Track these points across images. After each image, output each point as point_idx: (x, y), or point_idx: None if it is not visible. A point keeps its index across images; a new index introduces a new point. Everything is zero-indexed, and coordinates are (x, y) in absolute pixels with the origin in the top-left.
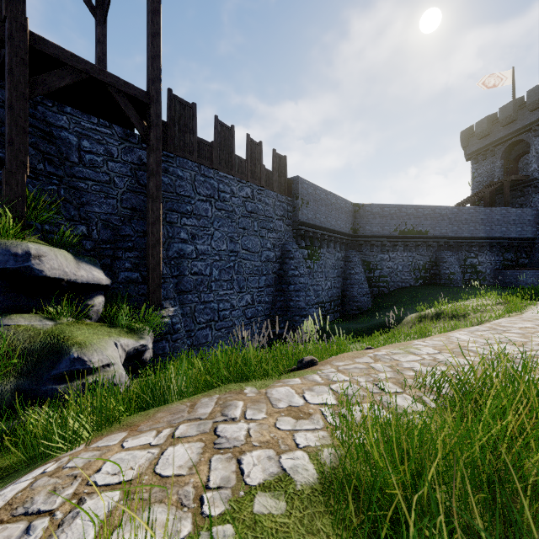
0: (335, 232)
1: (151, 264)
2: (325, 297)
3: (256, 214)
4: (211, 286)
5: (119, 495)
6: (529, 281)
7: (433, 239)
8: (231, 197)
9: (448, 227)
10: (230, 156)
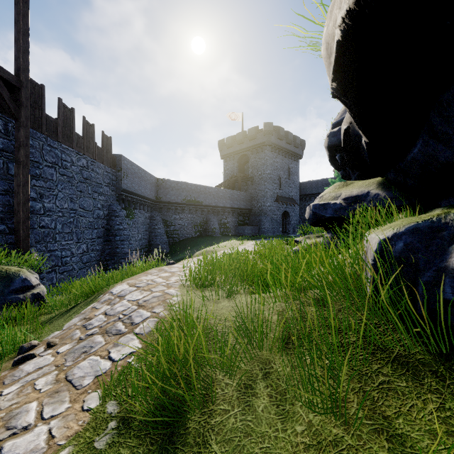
0: (145, 197)
1: (21, 218)
2: (138, 246)
3: (90, 180)
4: (56, 238)
5: (160, 278)
6: (249, 232)
7: (205, 207)
8: (71, 165)
9: (213, 200)
10: (71, 132)
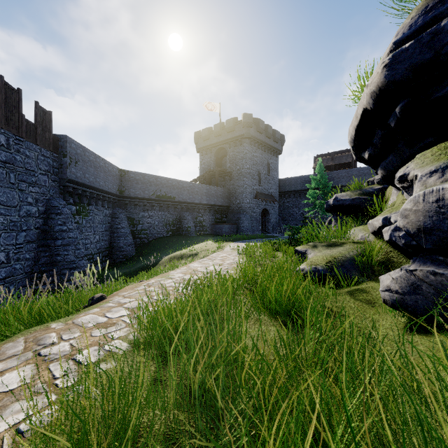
0: (104, 191)
1: None
2: (94, 249)
3: (13, 165)
4: None
5: None
6: (227, 231)
7: (178, 203)
8: None
9: (187, 196)
10: None
